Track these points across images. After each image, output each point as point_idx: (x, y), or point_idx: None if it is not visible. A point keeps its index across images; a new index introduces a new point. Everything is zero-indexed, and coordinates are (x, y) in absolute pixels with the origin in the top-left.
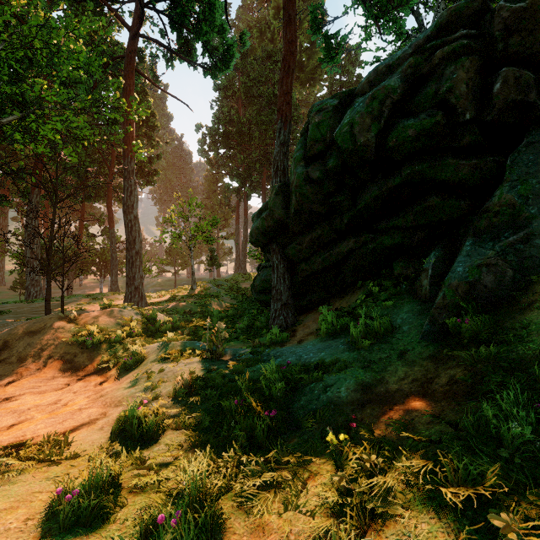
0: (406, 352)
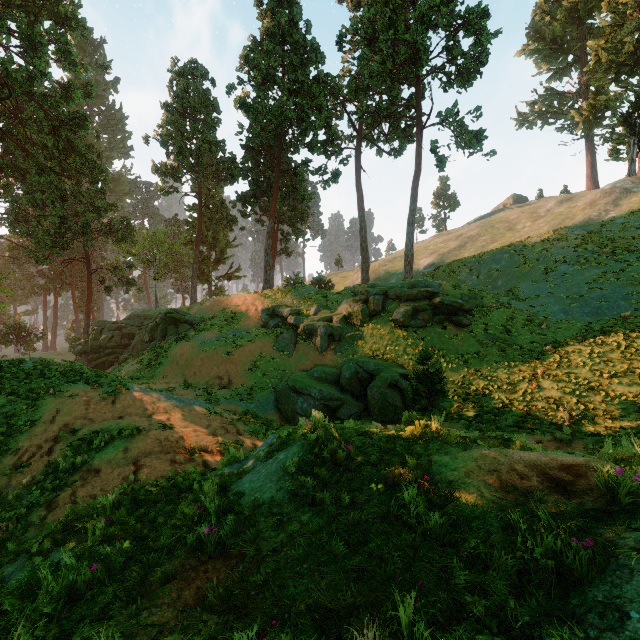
0: None
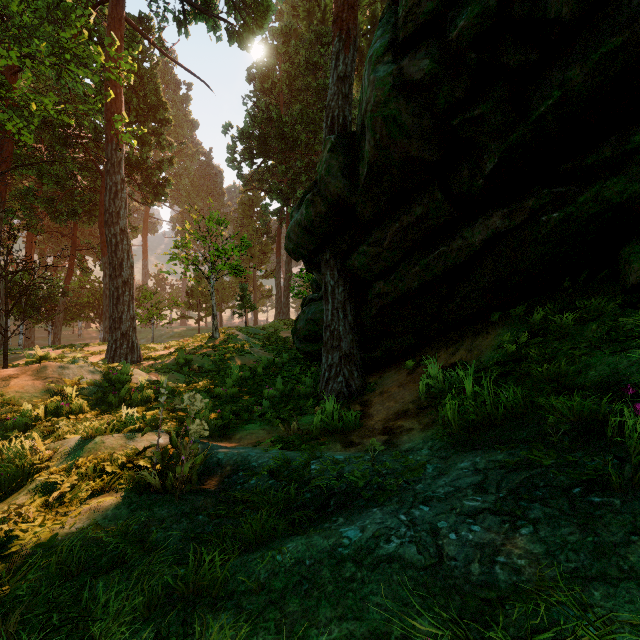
0: None
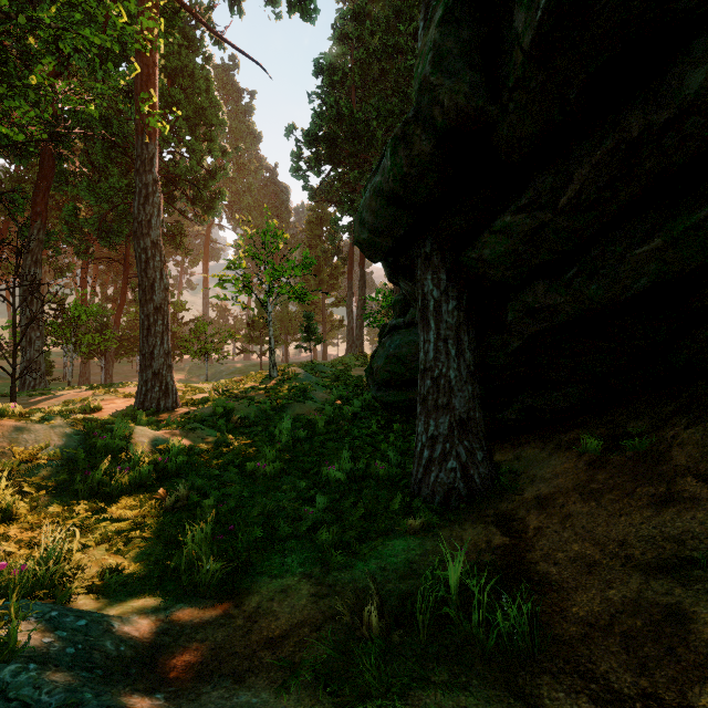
0: None
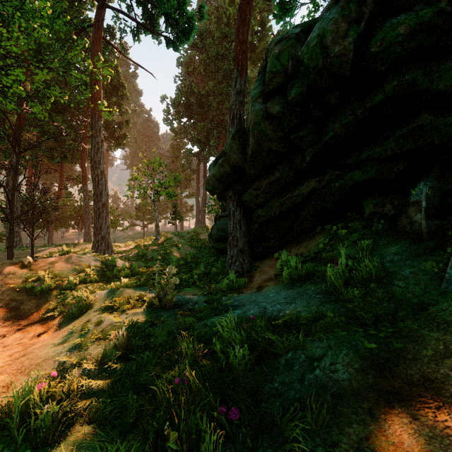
0: (425, 307)
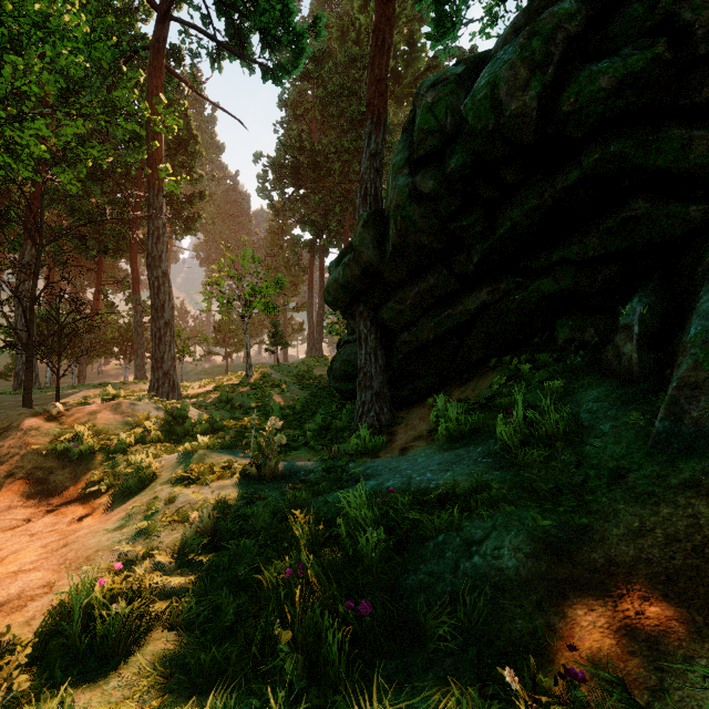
0: (624, 473)
